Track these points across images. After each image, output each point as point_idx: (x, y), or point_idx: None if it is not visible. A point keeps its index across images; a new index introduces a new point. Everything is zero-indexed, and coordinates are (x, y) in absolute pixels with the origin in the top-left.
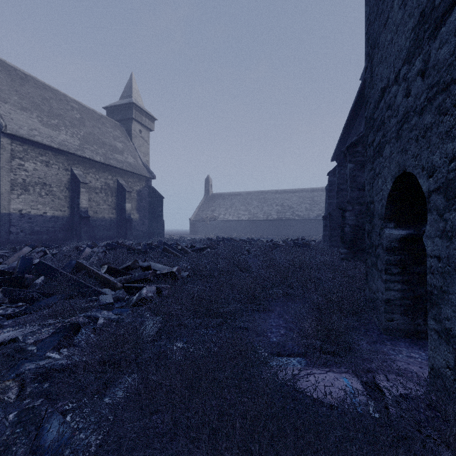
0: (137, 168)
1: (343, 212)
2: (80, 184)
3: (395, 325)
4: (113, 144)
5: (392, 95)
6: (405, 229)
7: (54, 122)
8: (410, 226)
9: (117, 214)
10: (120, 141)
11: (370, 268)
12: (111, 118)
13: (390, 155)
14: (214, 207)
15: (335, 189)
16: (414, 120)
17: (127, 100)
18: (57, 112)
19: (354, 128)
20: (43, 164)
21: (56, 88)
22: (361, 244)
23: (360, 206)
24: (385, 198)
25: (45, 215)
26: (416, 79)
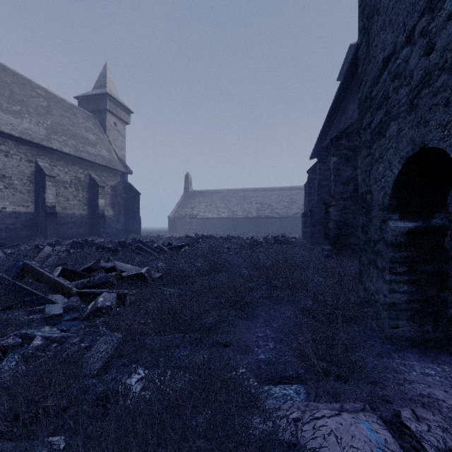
0: (112, 162)
1: (326, 207)
2: (46, 177)
3: (401, 333)
4: (85, 136)
5: (402, 61)
6: (412, 220)
7: (16, 108)
8: (417, 218)
9: (89, 211)
10: (93, 133)
11: (366, 267)
12: (83, 109)
13: (398, 133)
14: (193, 205)
15: (314, 186)
16: (441, 79)
17: (100, 90)
18: (19, 98)
19: (333, 125)
20: (1, 154)
21: (19, 72)
22: (345, 241)
23: (344, 201)
24: (389, 185)
25: (4, 211)
26: (445, 26)
